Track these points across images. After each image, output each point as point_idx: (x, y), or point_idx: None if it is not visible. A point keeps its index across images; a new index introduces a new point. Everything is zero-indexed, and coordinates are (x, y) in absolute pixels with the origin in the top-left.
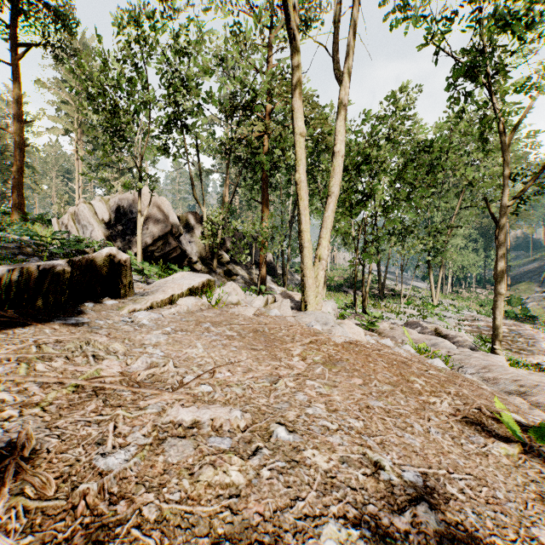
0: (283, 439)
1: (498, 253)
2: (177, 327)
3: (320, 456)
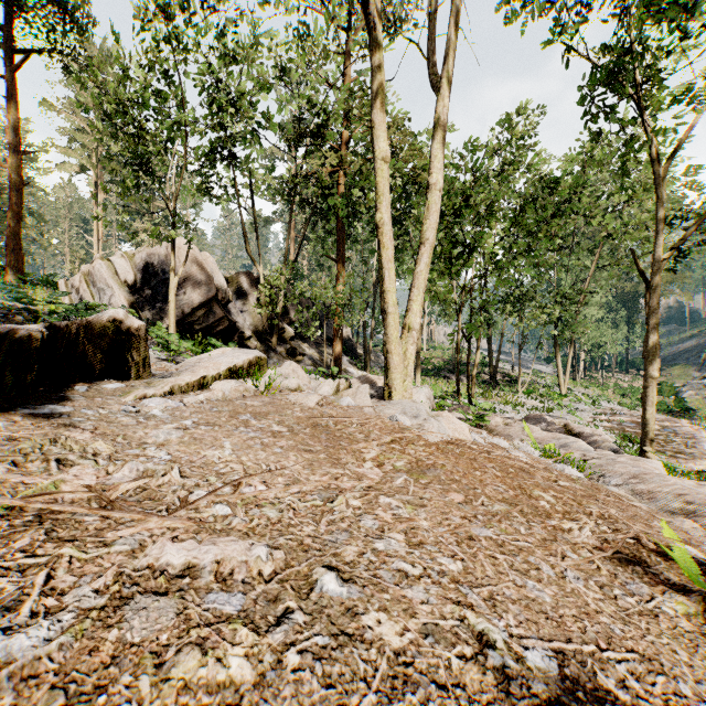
0: (332, 595)
1: (649, 322)
2: (202, 420)
3: (390, 623)
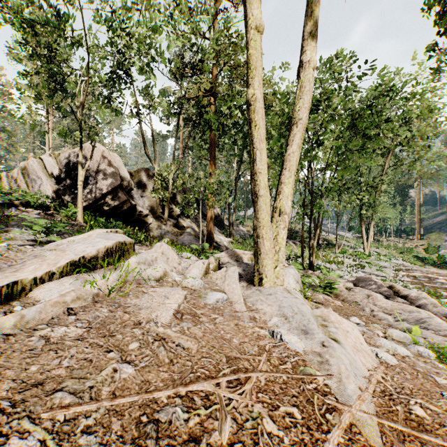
0: None
1: None
2: None
3: None
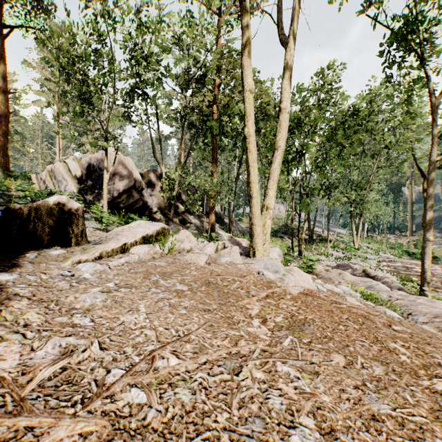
0: None
1: (426, 203)
2: (122, 281)
3: None
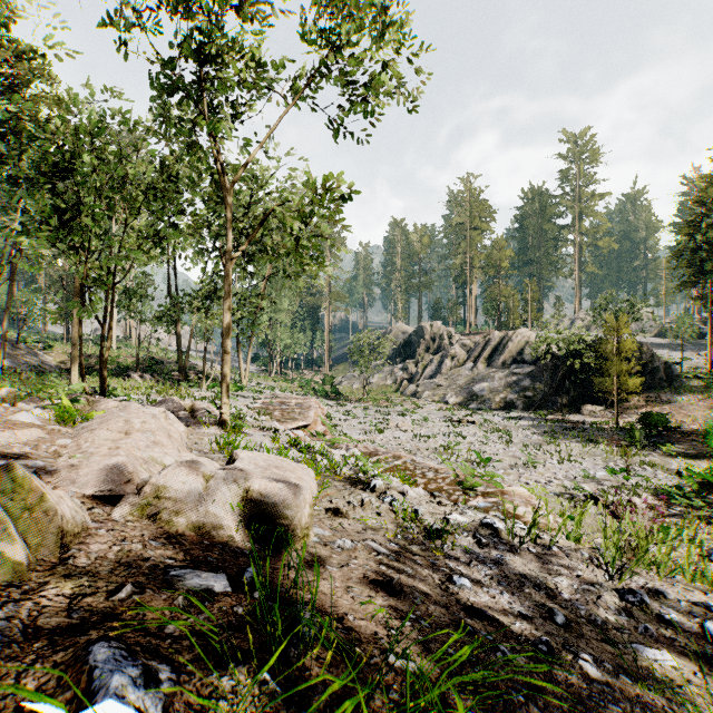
0: None
1: (225, 308)
2: None
3: None
